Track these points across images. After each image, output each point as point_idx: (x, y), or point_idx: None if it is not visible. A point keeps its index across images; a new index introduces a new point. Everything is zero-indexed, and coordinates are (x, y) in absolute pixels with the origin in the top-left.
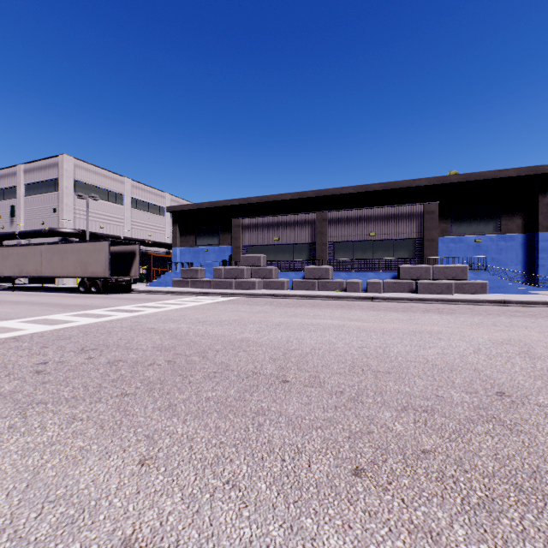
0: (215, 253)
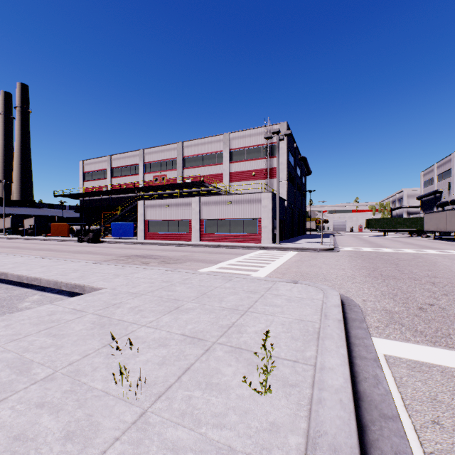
0: None
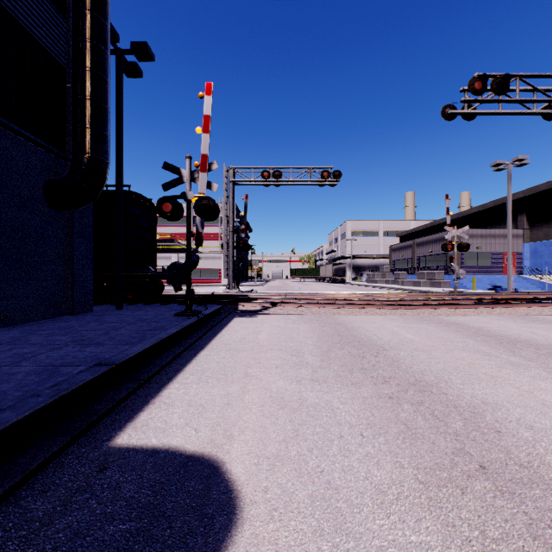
0: None
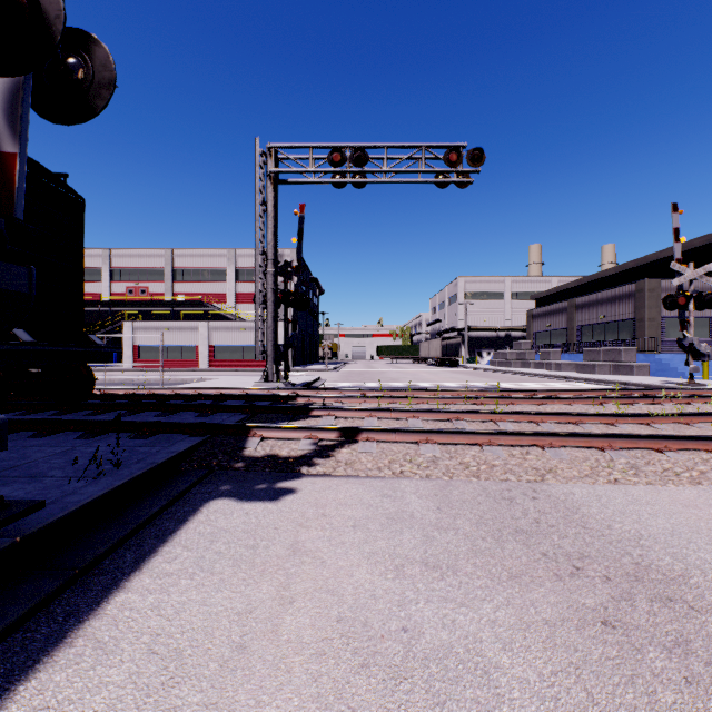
0: None
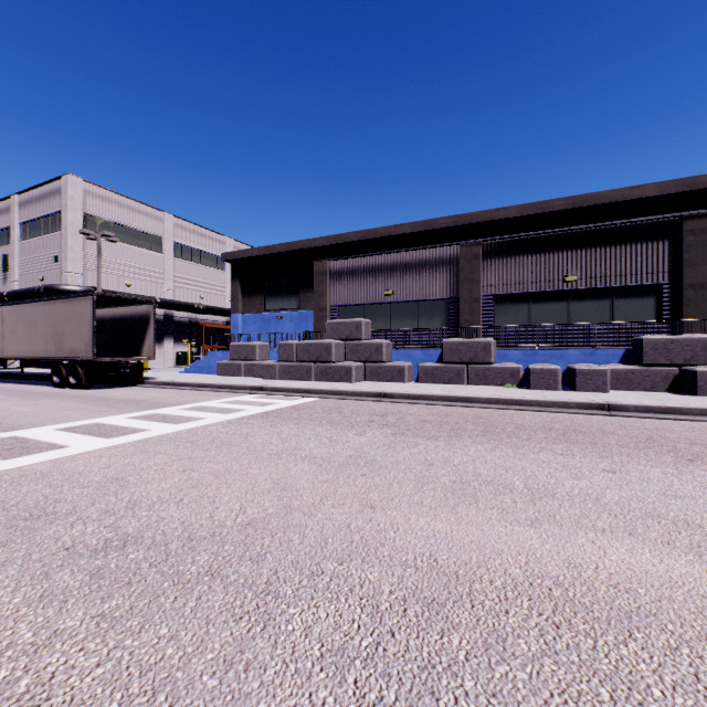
0: (293, 322)
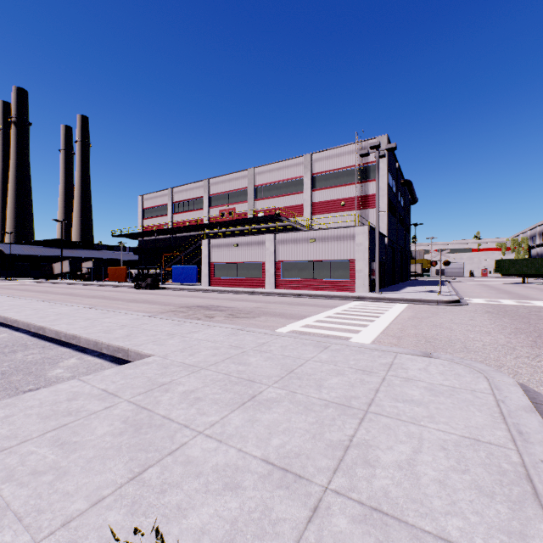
0: None
